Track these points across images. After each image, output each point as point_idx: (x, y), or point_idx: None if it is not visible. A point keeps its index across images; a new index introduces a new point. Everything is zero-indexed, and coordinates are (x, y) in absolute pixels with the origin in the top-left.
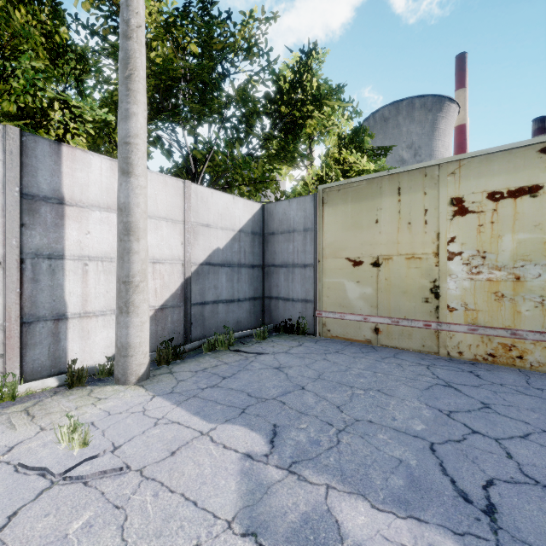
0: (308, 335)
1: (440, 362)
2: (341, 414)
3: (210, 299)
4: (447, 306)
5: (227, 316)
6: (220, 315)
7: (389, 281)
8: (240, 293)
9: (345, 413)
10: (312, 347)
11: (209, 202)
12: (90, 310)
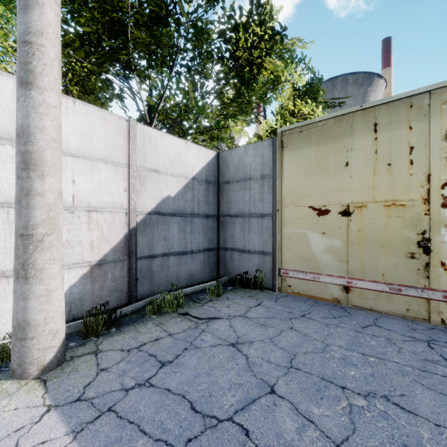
0: (266, 290)
1: (439, 334)
2: None
3: (159, 251)
4: (441, 264)
5: (179, 269)
6: (171, 268)
7: (362, 232)
8: (193, 244)
9: None
10: (273, 308)
11: (158, 146)
12: None
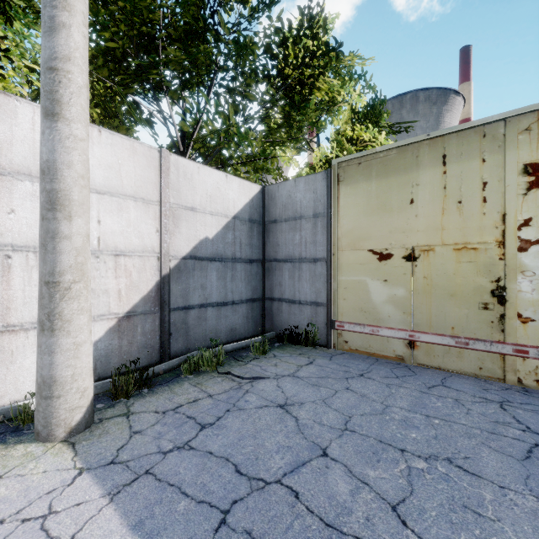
0: (319, 347)
1: (514, 395)
2: (405, 532)
3: (195, 301)
4: (518, 315)
5: (218, 322)
6: (209, 321)
7: (429, 279)
8: (234, 293)
9: (411, 529)
10: (327, 367)
11: (194, 179)
12: (14, 321)
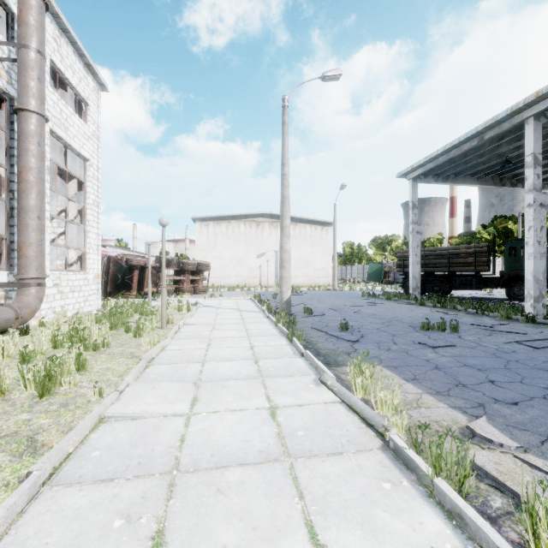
0: None
1: None
2: None
3: None
4: None
5: None
6: None
7: None
8: None
9: None
10: None
11: None
12: None
